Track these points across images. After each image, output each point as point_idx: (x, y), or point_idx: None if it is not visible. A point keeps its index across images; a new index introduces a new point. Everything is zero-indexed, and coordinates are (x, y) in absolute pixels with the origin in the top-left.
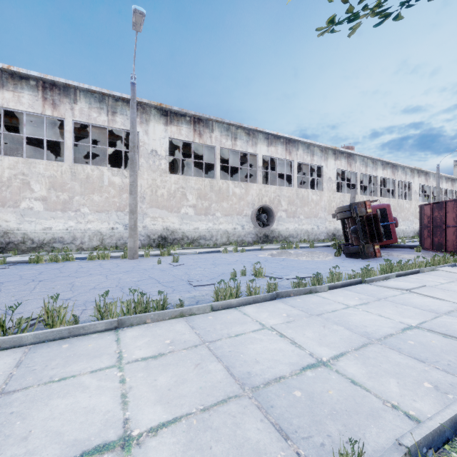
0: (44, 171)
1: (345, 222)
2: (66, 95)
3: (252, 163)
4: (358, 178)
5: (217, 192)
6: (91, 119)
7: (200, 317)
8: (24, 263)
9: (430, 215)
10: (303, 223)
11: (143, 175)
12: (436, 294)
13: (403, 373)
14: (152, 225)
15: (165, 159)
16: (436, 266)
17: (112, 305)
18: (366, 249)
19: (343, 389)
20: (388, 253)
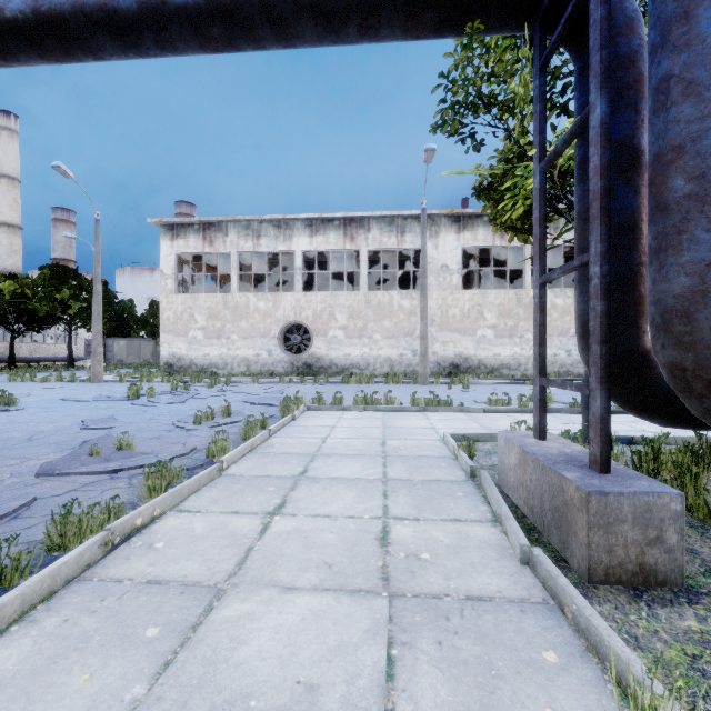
0: (345, 301)
1: None
2: (361, 226)
3: None
4: None
5: (527, 306)
6: (382, 245)
7: (474, 413)
8: (338, 383)
9: None
10: None
11: (432, 295)
12: None
13: None
14: (442, 351)
15: (457, 273)
16: None
17: (419, 399)
18: None
19: None
20: None
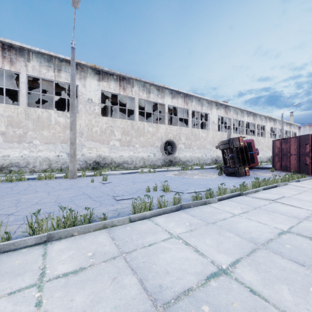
0: (3, 112)
1: (224, 151)
2: (21, 55)
3: (161, 111)
4: (232, 122)
5: (136, 130)
6: (41, 74)
7: (120, 228)
8: None
9: (279, 147)
10: (195, 152)
11: (81, 117)
12: (294, 203)
13: (291, 279)
14: (88, 153)
15: (98, 106)
16: (287, 182)
17: (43, 221)
18: (240, 170)
19: (245, 300)
20: (253, 173)
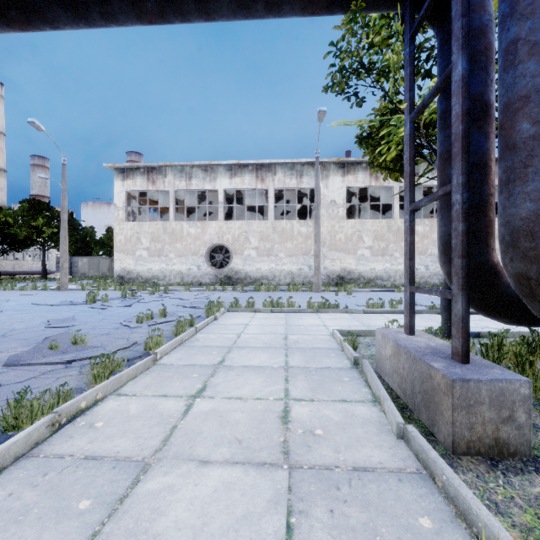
0: (257, 228)
1: None
2: (269, 171)
3: None
4: None
5: (395, 232)
6: (285, 185)
7: (356, 314)
8: (251, 291)
9: None
10: None
11: (323, 223)
12: None
13: None
14: (331, 266)
15: (342, 207)
16: None
17: (314, 303)
18: None
19: None
20: None
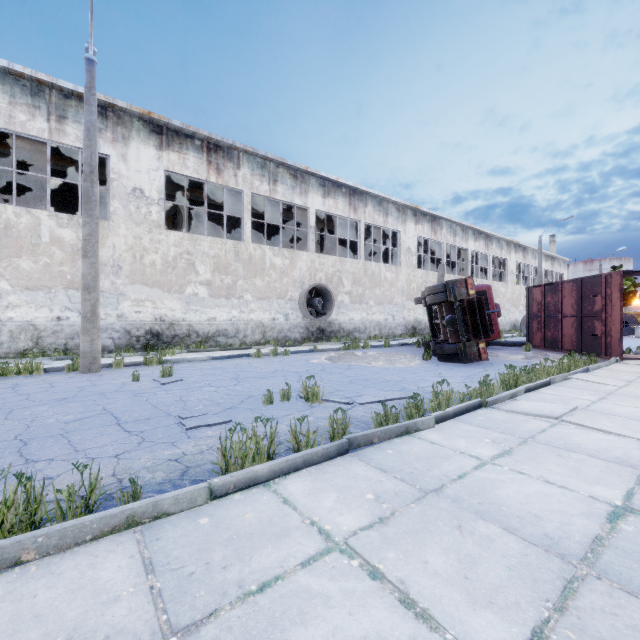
0: None
1: (432, 310)
2: None
3: (300, 224)
4: (445, 250)
5: (246, 262)
6: (14, 124)
7: (178, 522)
8: None
9: (540, 300)
10: (373, 312)
11: (117, 229)
12: (603, 424)
13: None
14: (134, 313)
15: (158, 205)
16: (569, 373)
17: None
18: (468, 349)
19: None
20: (491, 354)
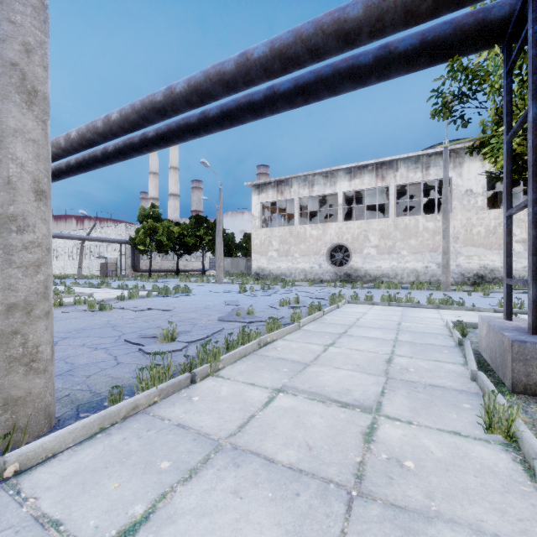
0: (376, 226)
1: None
2: (390, 168)
3: None
4: None
5: None
6: (408, 180)
7: (484, 312)
8: (371, 288)
9: None
10: None
11: (456, 216)
12: None
13: None
14: (466, 263)
15: (481, 196)
16: None
17: (434, 299)
18: None
19: None
20: None
